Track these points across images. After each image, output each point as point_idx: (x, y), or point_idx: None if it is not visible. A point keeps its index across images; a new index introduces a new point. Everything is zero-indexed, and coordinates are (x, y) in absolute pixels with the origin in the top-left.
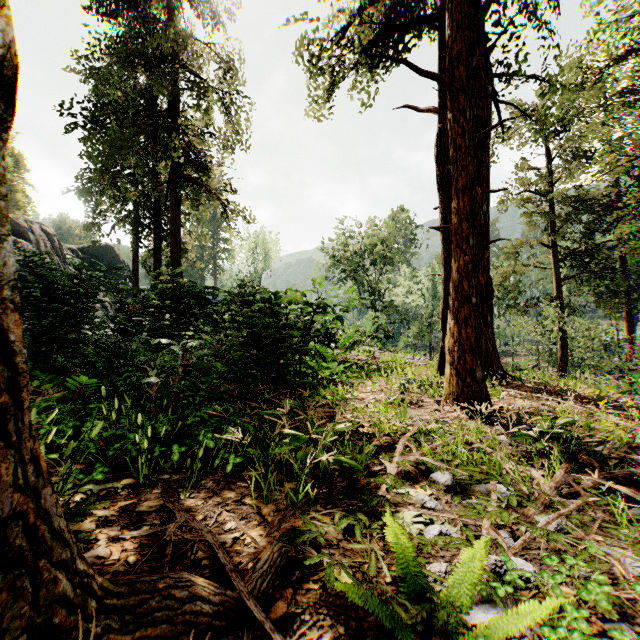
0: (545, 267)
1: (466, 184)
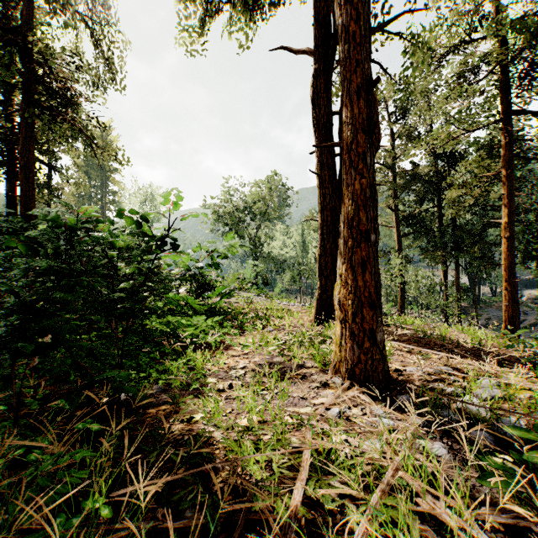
0: (389, 226)
1: (362, 84)
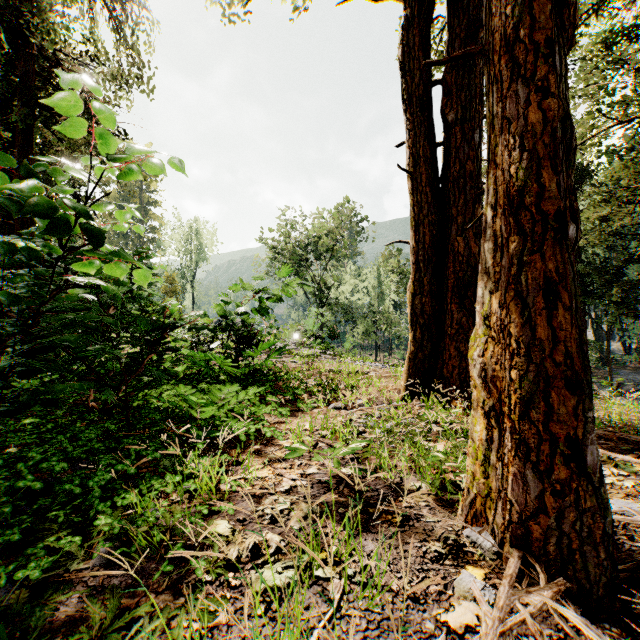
0: None
1: None
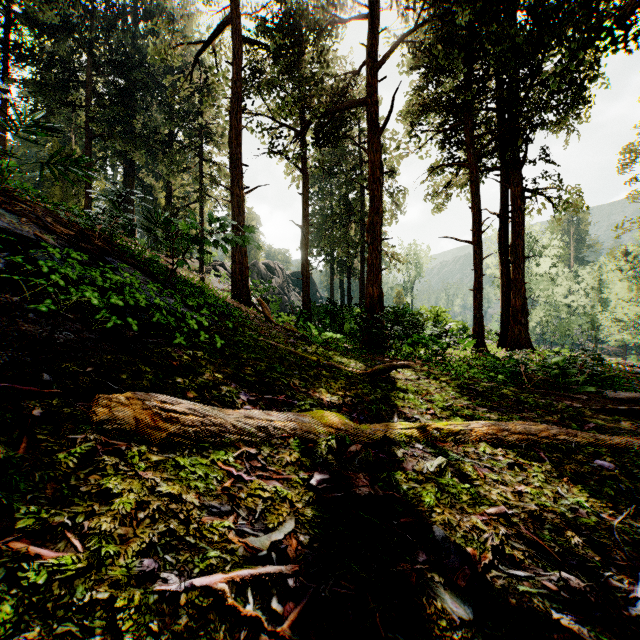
0: None
1: (476, 277)
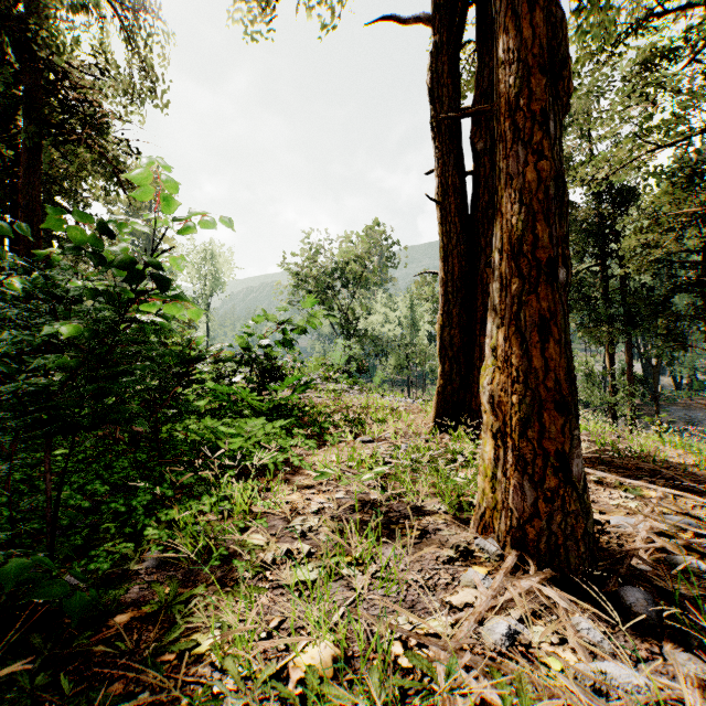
0: None
1: None
